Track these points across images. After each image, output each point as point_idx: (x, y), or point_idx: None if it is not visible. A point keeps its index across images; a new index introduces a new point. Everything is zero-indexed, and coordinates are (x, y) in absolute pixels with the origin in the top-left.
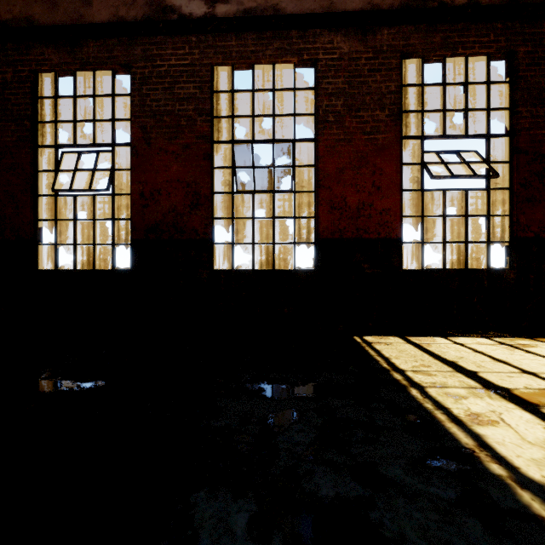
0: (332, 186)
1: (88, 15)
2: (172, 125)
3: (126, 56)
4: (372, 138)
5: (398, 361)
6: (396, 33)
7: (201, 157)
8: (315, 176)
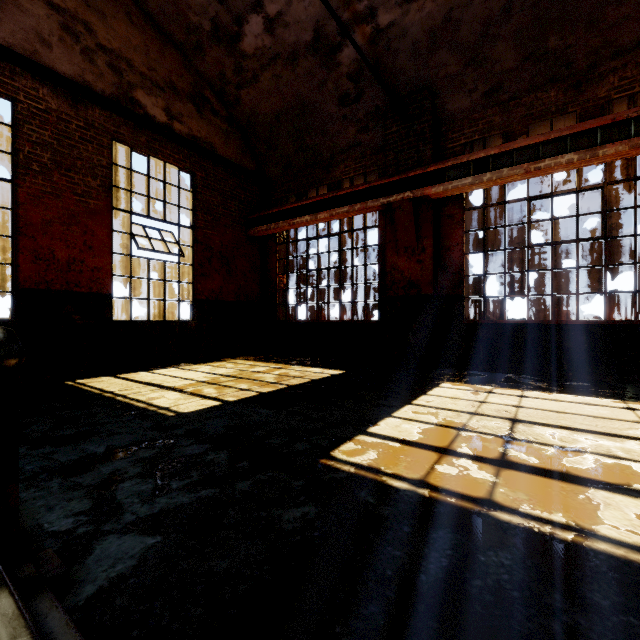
0: (37, 236)
1: None
2: None
3: None
4: (84, 201)
5: (109, 388)
6: (108, 117)
7: None
8: (13, 221)
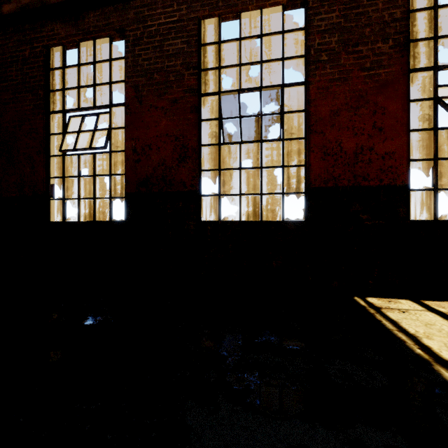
0: (325, 130)
1: None
2: (161, 82)
3: (121, 21)
4: (372, 74)
5: (433, 343)
6: None
7: (188, 111)
8: (306, 122)
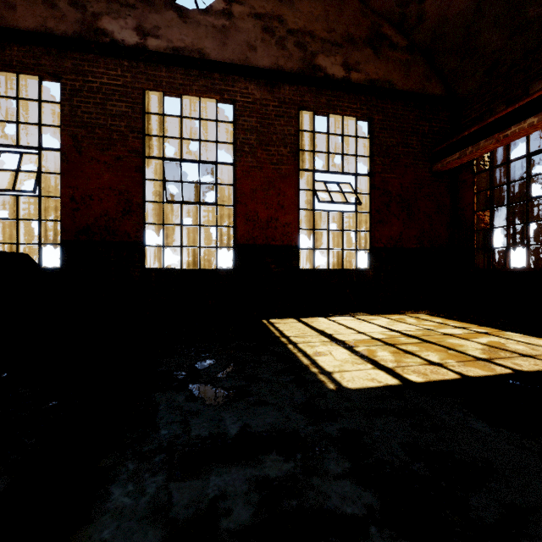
0: (247, 202)
1: (12, 19)
2: (104, 138)
3: (55, 66)
4: (278, 168)
5: (287, 332)
6: (295, 90)
7: (133, 170)
8: (234, 194)
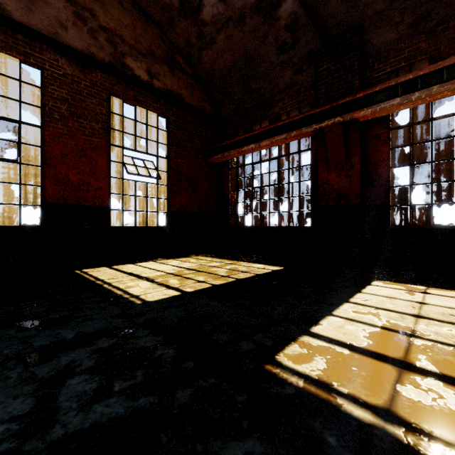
0: (58, 165)
1: None
2: None
3: None
4: (90, 139)
5: (101, 277)
6: (106, 78)
7: None
8: (42, 155)
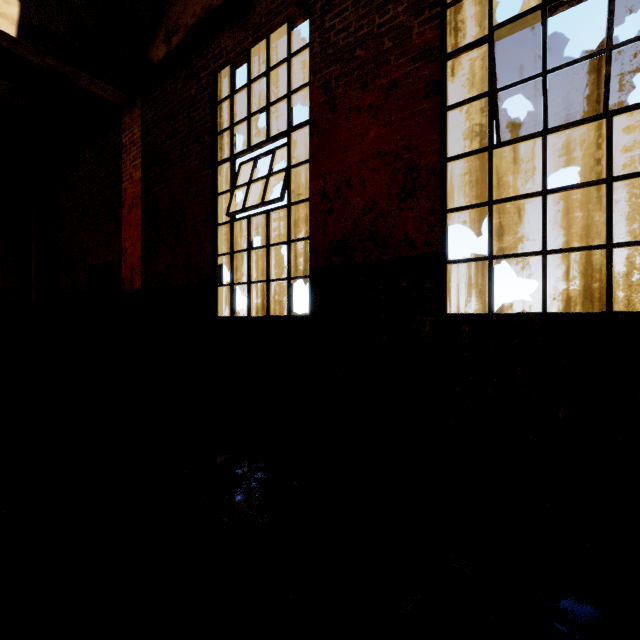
0: None
1: None
2: (368, 59)
3: None
4: None
5: None
6: None
7: (420, 96)
8: None
